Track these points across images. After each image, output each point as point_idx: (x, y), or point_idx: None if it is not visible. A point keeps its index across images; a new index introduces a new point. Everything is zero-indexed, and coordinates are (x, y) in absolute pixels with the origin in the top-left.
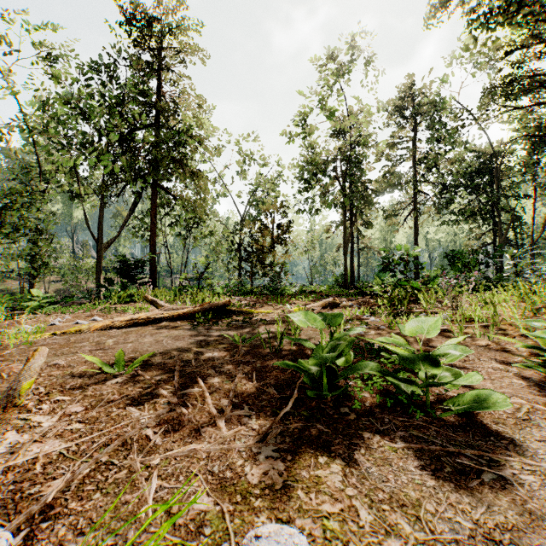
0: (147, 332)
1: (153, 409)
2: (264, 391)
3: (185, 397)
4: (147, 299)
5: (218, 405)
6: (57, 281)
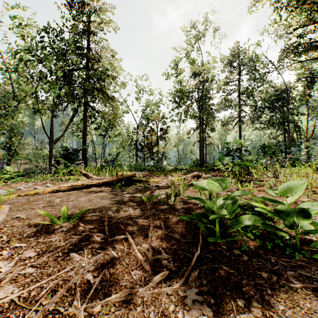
0: (82, 194)
1: (90, 253)
2: (171, 236)
3: (114, 242)
4: (81, 172)
5: (142, 250)
6: (25, 163)
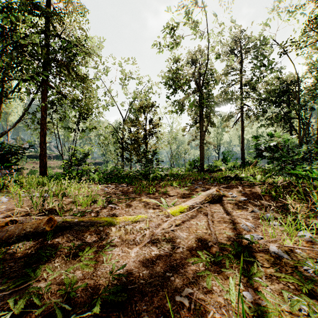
0: None
1: None
2: None
3: None
4: None
5: None
6: None
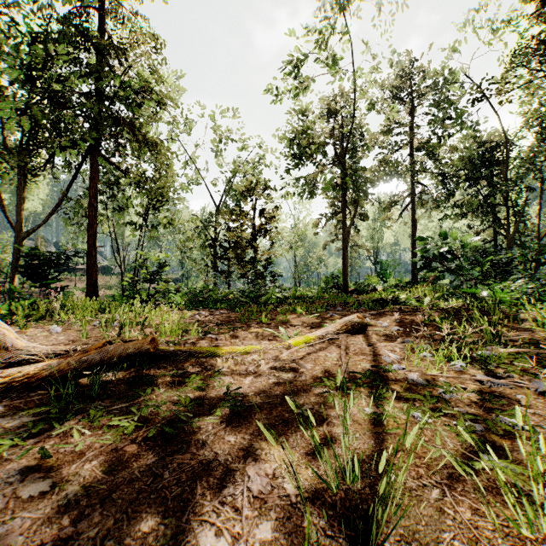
0: None
1: None
2: None
3: None
4: None
5: None
6: None
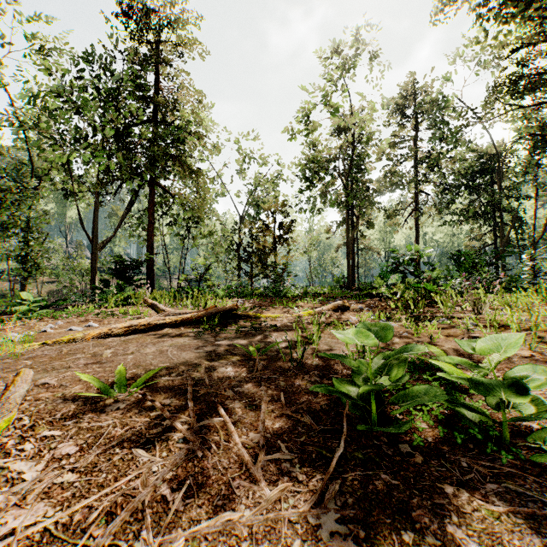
0: (148, 340)
1: (165, 449)
2: (297, 420)
3: (204, 429)
4: (146, 302)
5: (249, 445)
6: (50, 282)
